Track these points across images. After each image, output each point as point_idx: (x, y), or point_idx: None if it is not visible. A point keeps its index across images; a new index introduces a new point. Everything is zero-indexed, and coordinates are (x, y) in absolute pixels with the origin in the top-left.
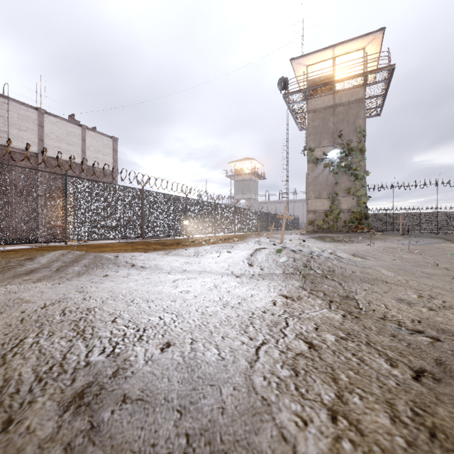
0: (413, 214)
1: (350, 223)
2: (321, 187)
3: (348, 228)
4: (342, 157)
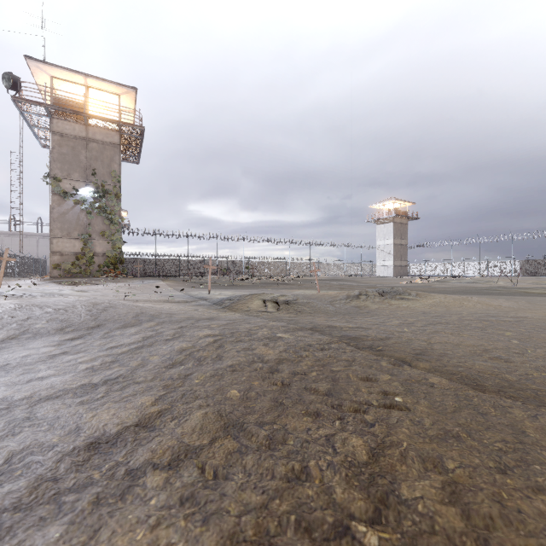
0: (175, 261)
1: (105, 268)
2: (71, 226)
3: (103, 273)
4: (97, 197)
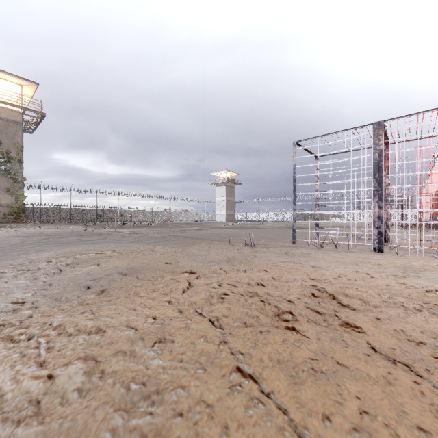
0: (55, 209)
1: (9, 216)
2: None
3: (8, 220)
4: (2, 162)
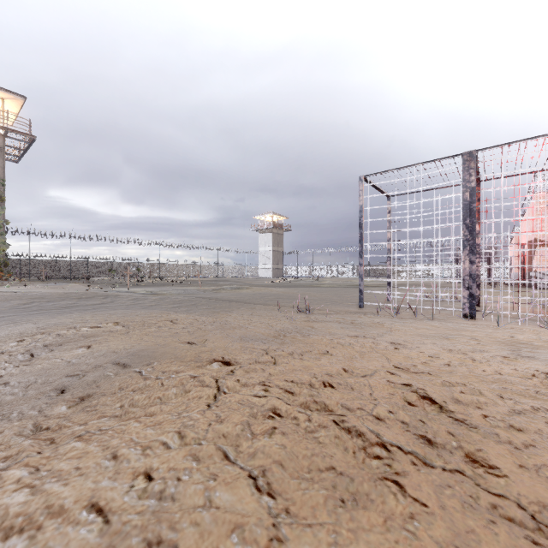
0: (50, 261)
1: None
2: None
3: None
4: None
